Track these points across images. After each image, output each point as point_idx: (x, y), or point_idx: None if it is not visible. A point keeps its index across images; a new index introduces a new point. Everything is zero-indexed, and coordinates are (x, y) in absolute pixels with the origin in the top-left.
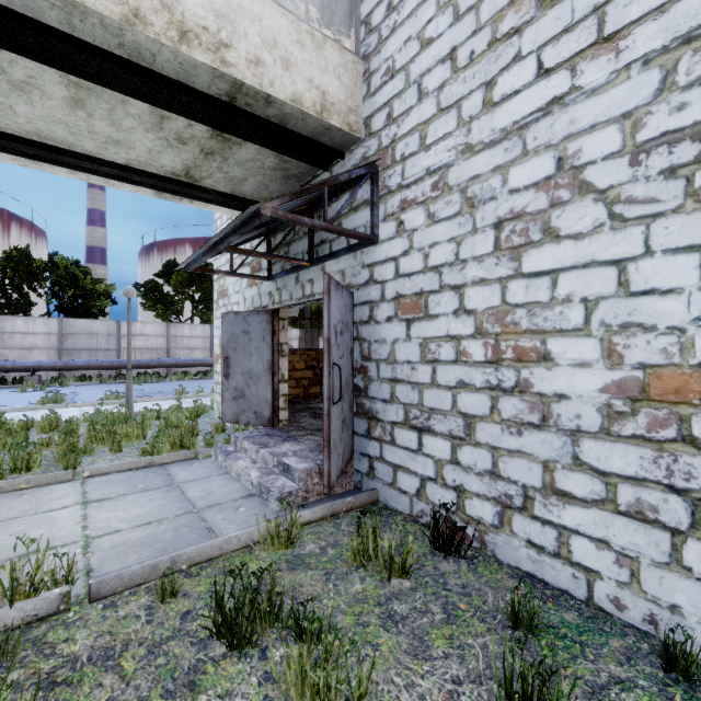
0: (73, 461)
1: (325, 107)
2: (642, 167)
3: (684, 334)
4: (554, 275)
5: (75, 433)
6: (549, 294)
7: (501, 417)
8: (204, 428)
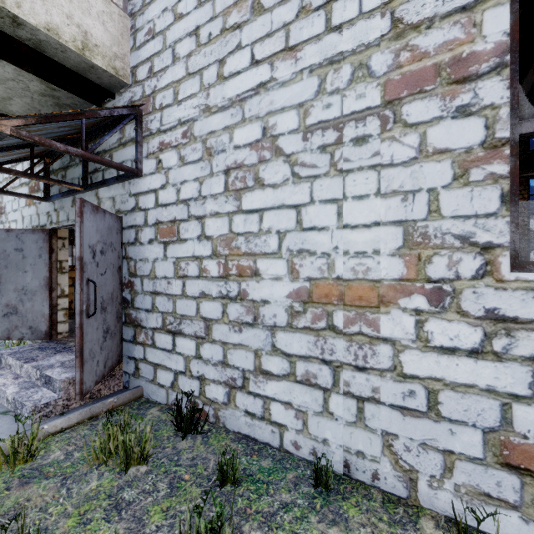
0: None
1: (88, 46)
2: (309, 142)
3: (329, 257)
4: (261, 213)
5: None
6: (258, 226)
7: (229, 319)
8: None
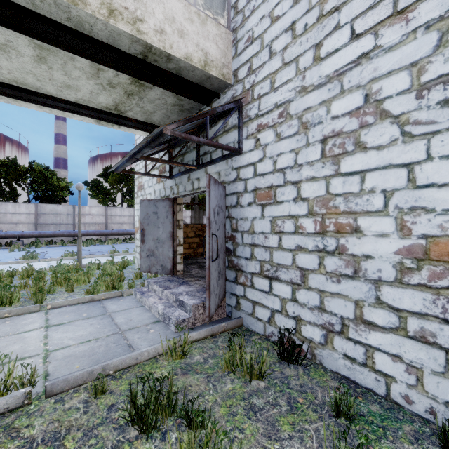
0: (41, 298)
1: (207, 63)
2: (425, 99)
3: None
4: (363, 174)
5: (42, 279)
6: (359, 187)
7: (325, 270)
8: (128, 276)
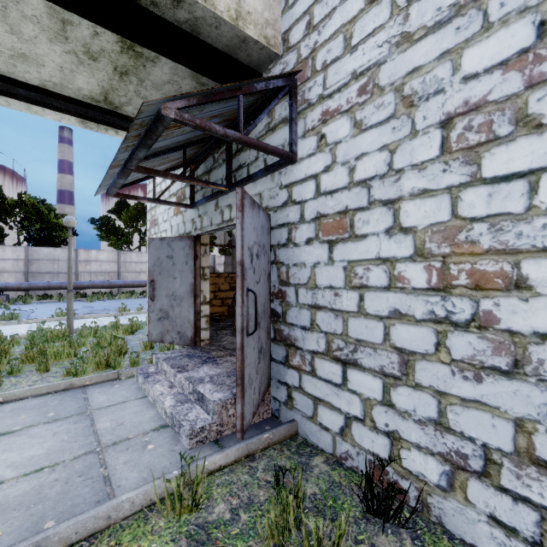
0: None
1: (241, 15)
2: None
3: None
4: (534, 177)
5: (6, 352)
6: (525, 202)
7: (450, 357)
8: (135, 345)
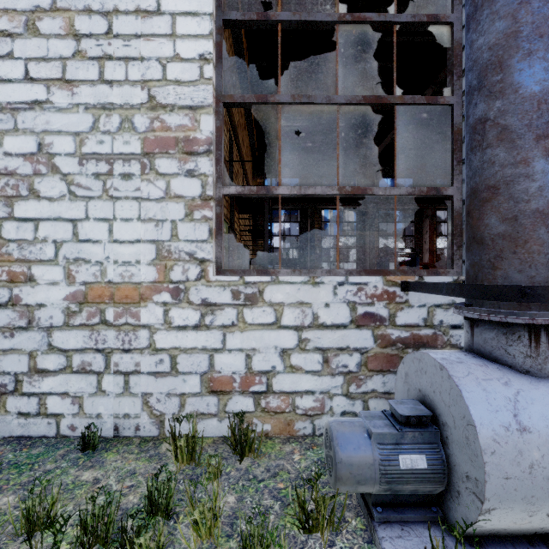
0: None
1: None
2: (85, 167)
3: (103, 265)
4: (37, 222)
5: None
6: (33, 234)
7: None
8: None
